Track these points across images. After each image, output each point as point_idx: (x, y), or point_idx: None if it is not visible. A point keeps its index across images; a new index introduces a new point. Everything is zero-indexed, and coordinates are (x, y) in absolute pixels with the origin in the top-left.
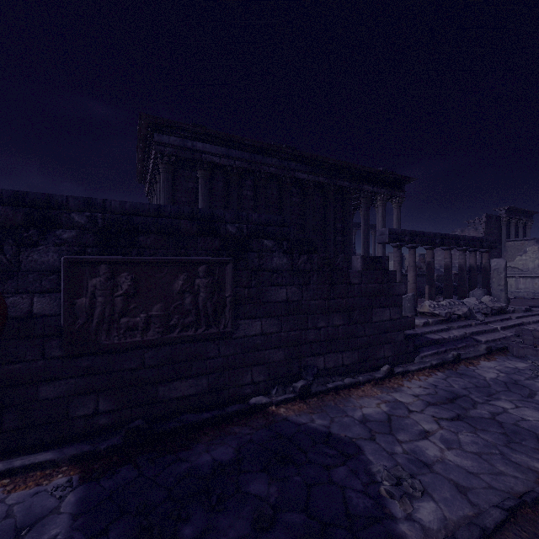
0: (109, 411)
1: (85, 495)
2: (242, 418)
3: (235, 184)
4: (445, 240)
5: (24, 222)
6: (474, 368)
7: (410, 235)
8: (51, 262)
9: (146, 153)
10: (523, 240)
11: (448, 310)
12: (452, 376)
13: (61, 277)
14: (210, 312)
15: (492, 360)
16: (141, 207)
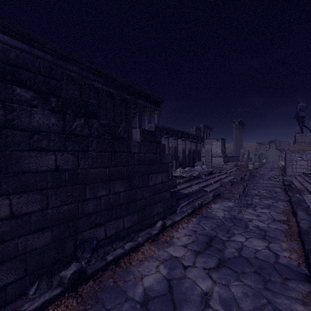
0: None
1: None
2: None
3: None
4: (183, 134)
5: None
6: (210, 210)
7: (166, 129)
8: None
9: None
10: (211, 139)
11: (190, 173)
12: (202, 220)
13: None
14: None
15: (216, 202)
16: None
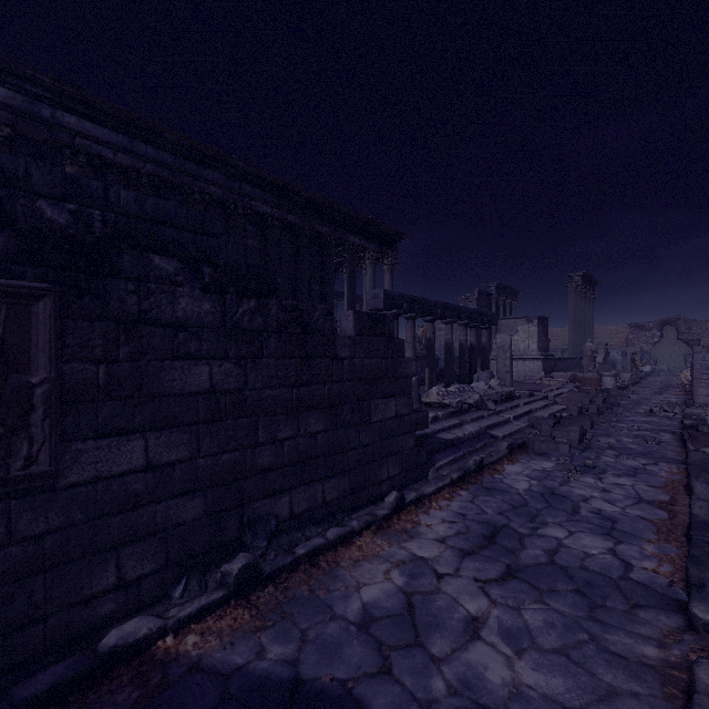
0: None
1: None
2: (70, 704)
3: None
4: (446, 311)
5: None
6: (501, 477)
7: (409, 301)
8: None
9: None
10: (515, 318)
11: (459, 398)
12: (480, 495)
13: None
14: None
15: (515, 461)
16: None
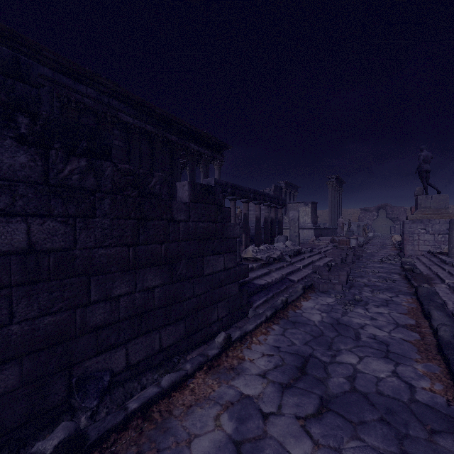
0: None
1: None
2: None
3: None
4: (256, 195)
5: None
6: (300, 311)
7: (232, 187)
8: None
9: None
10: (297, 203)
11: (267, 254)
12: (288, 328)
13: None
14: None
15: (308, 298)
16: None
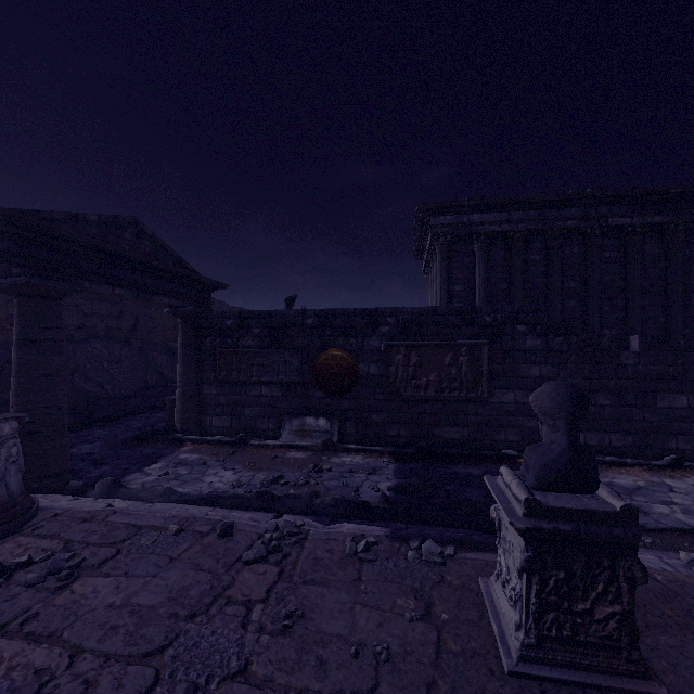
0: (406, 436)
1: (398, 467)
2: (493, 461)
3: (518, 251)
4: None
5: (366, 325)
6: None
7: None
8: (377, 346)
9: (423, 234)
10: None
11: None
12: None
13: (382, 354)
14: (470, 381)
15: None
16: (424, 310)
